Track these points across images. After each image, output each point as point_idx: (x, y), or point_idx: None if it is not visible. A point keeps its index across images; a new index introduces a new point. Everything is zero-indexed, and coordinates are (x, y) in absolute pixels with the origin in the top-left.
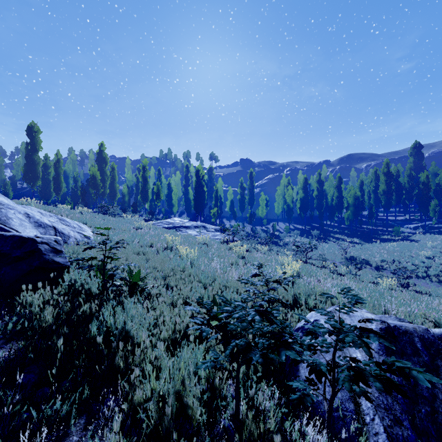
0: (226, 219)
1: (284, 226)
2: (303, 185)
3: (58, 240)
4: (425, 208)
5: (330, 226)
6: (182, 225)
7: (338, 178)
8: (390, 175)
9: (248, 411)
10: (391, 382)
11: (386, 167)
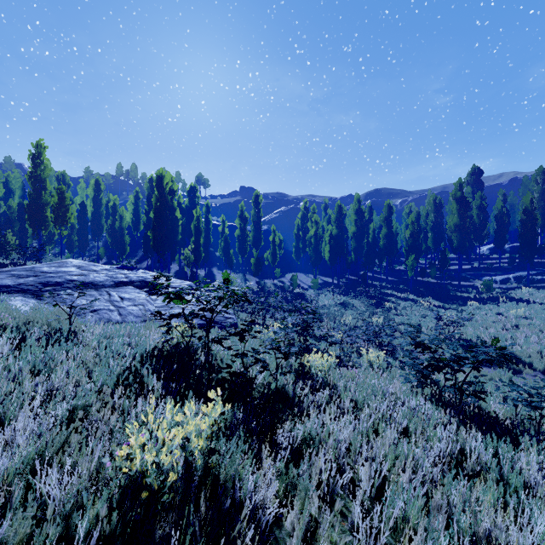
0: (217, 269)
1: (307, 278)
2: (336, 216)
3: None
4: (529, 251)
5: (372, 279)
6: (74, 278)
7: (386, 207)
8: (465, 201)
9: None
10: None
11: (459, 190)
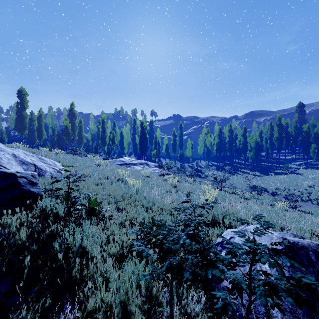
0: (162, 158)
1: (205, 163)
2: (218, 133)
3: (34, 175)
4: (307, 150)
5: (238, 163)
6: (131, 162)
7: (243, 128)
8: (281, 126)
9: (180, 316)
10: (301, 297)
11: (278, 120)
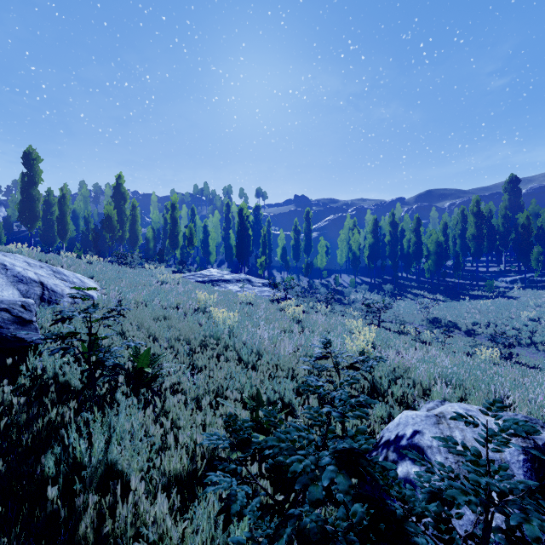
0: (276, 271)
1: (349, 279)
2: (372, 228)
3: (27, 305)
4: (525, 257)
5: (406, 280)
6: (221, 278)
7: (415, 219)
8: (481, 215)
9: None
10: None
11: (476, 206)
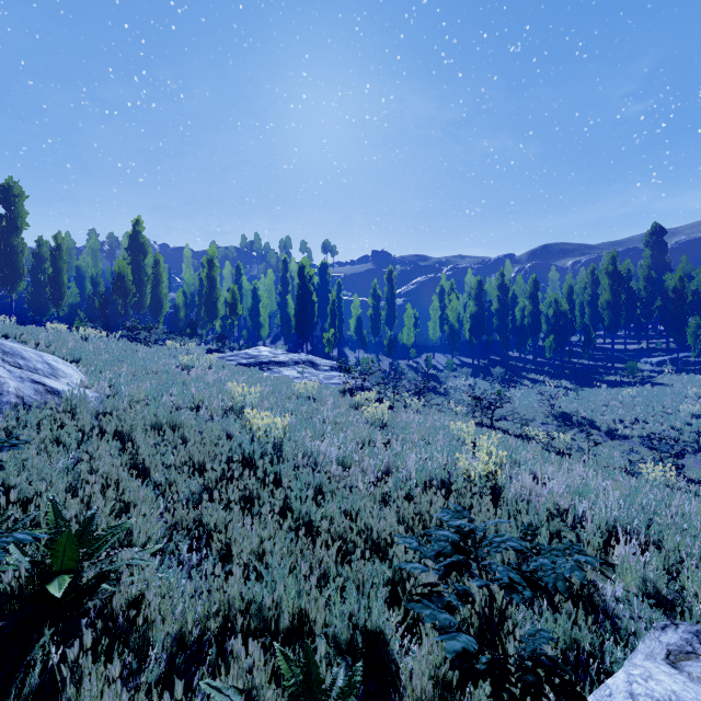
0: (349, 349)
1: (445, 359)
2: (476, 293)
3: None
4: (677, 331)
5: (519, 360)
6: (273, 360)
7: (532, 281)
8: (618, 276)
9: None
10: None
11: (611, 263)
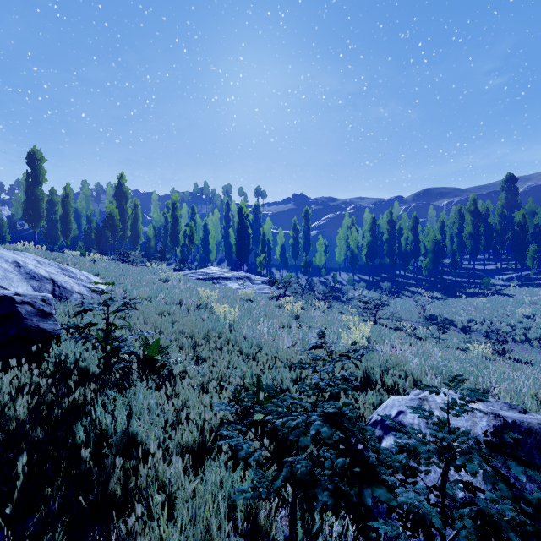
0: (275, 269)
1: (347, 277)
2: (370, 226)
3: (47, 299)
4: (521, 255)
5: (404, 277)
6: (221, 276)
7: (413, 218)
8: (478, 214)
9: None
10: None
11: (473, 204)
